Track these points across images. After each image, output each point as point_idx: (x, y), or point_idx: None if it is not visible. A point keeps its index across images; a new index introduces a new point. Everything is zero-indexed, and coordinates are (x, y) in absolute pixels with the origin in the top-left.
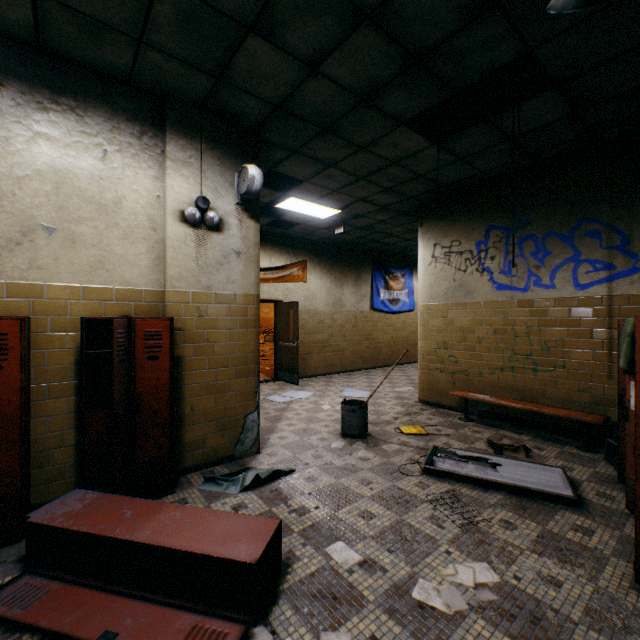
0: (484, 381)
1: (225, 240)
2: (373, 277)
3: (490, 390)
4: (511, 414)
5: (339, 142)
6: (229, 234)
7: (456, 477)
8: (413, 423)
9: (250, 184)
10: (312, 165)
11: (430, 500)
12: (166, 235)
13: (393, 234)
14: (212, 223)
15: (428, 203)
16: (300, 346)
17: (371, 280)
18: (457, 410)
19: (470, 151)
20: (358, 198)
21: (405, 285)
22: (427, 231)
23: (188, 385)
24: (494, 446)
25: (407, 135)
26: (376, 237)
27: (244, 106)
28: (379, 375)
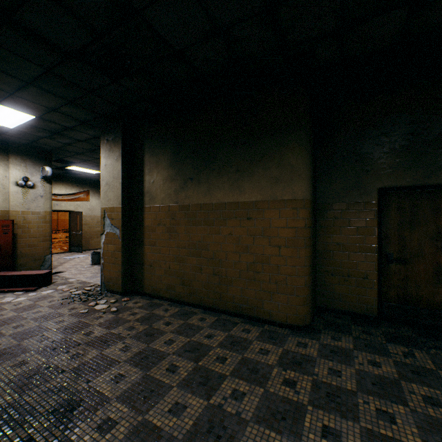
0: None
1: (36, 191)
2: None
3: None
4: None
5: (88, 156)
6: (38, 189)
7: None
8: None
9: (47, 174)
10: (79, 160)
11: None
12: (10, 190)
13: None
14: (30, 186)
15: None
16: (85, 234)
17: None
18: None
19: None
20: None
21: None
22: None
23: (20, 244)
24: None
25: None
26: None
27: (44, 146)
28: None
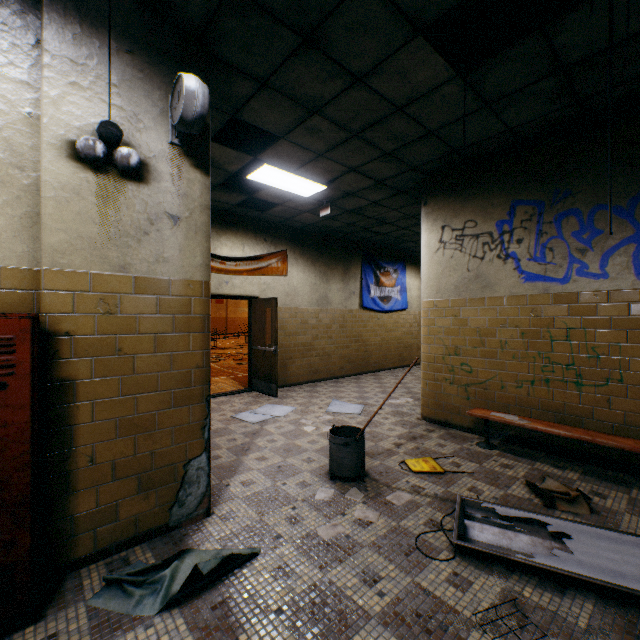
0: (508, 396)
1: (152, 196)
2: (363, 272)
3: (516, 408)
4: (545, 440)
5: (326, 67)
6: (159, 187)
7: (509, 563)
8: (421, 453)
9: (186, 103)
10: (289, 110)
11: (482, 624)
12: (41, 178)
13: (387, 220)
14: (126, 165)
15: (434, 176)
16: (280, 350)
17: (361, 275)
18: (472, 431)
19: (503, 91)
20: (349, 167)
21: (397, 281)
22: (433, 210)
23: (84, 424)
24: (540, 493)
25: (423, 56)
26: (367, 224)
27: None
28: (370, 382)
